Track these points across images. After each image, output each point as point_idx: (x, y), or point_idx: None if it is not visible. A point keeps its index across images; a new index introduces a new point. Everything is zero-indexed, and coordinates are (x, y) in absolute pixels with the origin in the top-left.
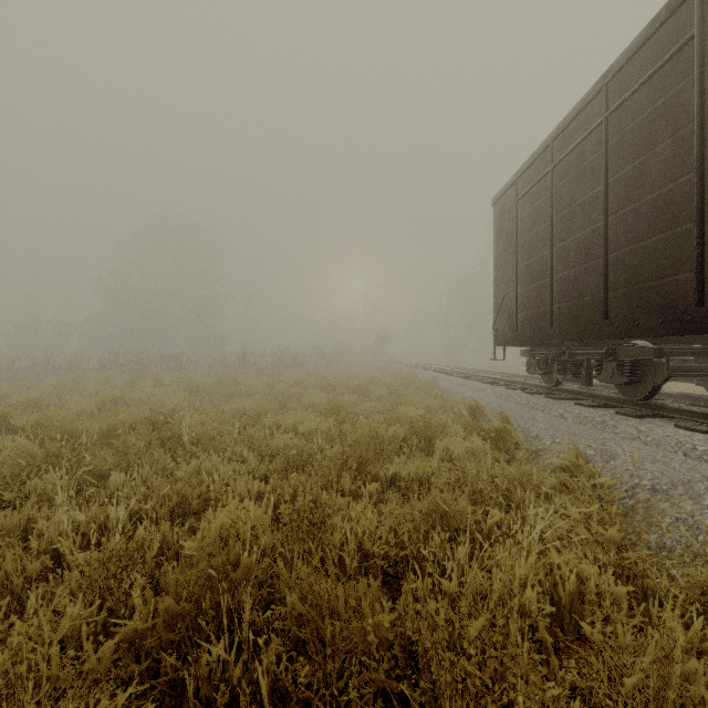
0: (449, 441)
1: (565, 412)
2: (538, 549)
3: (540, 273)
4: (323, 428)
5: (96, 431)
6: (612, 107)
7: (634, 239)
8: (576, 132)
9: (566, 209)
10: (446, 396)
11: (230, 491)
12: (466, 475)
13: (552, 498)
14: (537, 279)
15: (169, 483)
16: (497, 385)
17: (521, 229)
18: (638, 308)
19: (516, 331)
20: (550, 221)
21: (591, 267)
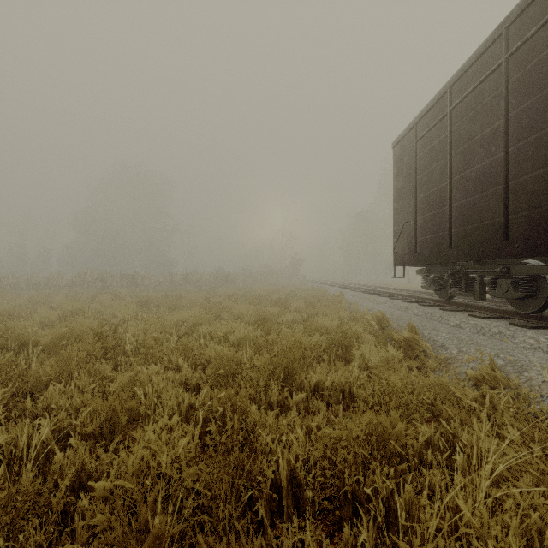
0: (365, 350)
1: (462, 322)
2: (489, 482)
3: (438, 203)
4: (251, 338)
5: (46, 342)
6: (513, 48)
7: (537, 166)
8: (475, 75)
9: (465, 145)
10: (353, 308)
11: (160, 406)
12: (390, 387)
13: (476, 411)
14: (435, 207)
15: (100, 398)
16: (394, 299)
17: (420, 166)
18: (541, 228)
19: (415, 253)
20: (448, 157)
21: (490, 194)
